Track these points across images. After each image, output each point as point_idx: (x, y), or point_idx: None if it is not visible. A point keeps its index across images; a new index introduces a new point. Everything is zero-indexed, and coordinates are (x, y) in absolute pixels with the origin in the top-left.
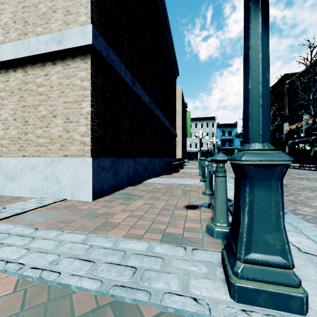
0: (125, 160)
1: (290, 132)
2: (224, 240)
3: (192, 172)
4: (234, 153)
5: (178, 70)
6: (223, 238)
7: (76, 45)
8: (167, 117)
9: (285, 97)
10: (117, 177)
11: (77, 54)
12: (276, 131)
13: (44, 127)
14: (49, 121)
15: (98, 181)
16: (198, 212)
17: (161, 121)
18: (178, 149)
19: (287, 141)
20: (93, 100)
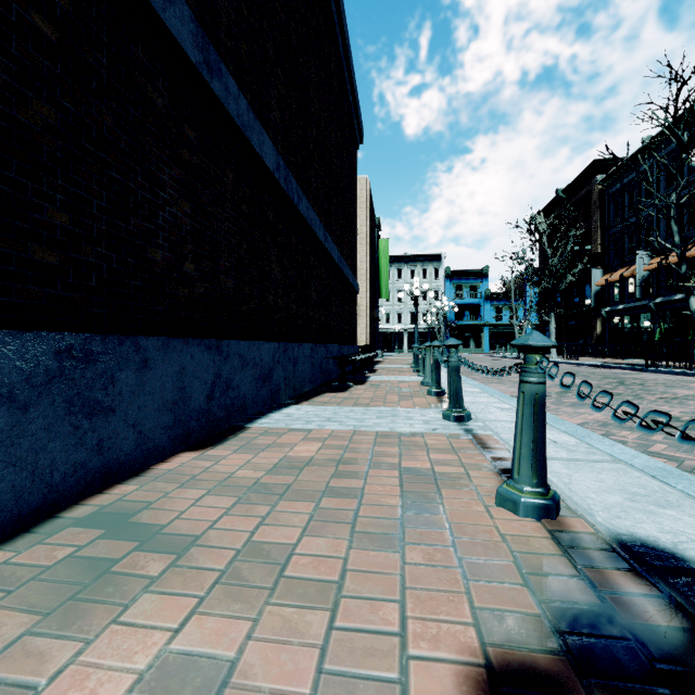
0: (163, 346)
1: (607, 289)
2: None
3: (403, 383)
4: (481, 336)
5: (362, 128)
6: None
7: None
8: (334, 237)
9: (595, 211)
10: (107, 421)
11: None
12: (573, 287)
13: None
14: None
15: None
16: None
17: (317, 240)
18: (360, 324)
19: (599, 309)
20: None
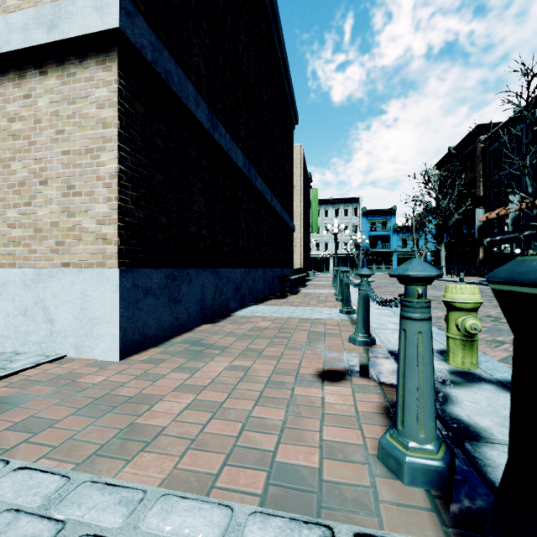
0: (196, 272)
1: (488, 224)
2: (431, 489)
3: (323, 294)
4: (390, 260)
5: (297, 114)
6: (429, 487)
7: (85, 30)
8: (277, 195)
9: (478, 164)
10: (179, 306)
11: (89, 51)
12: (462, 222)
13: (22, 204)
14: (32, 193)
15: (134, 318)
16: (348, 390)
17: (266, 201)
18: (296, 252)
19: (482, 239)
20: (124, 148)
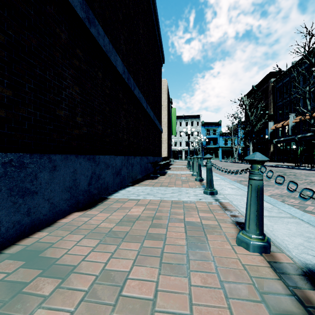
0: (64, 159)
1: (275, 131)
2: None
3: (183, 175)
4: (218, 152)
5: (164, 56)
6: None
7: None
8: (151, 106)
9: (270, 95)
10: (33, 198)
11: None
12: (260, 130)
13: None
14: None
15: None
16: None
17: (143, 108)
18: (163, 147)
19: (272, 140)
20: None
